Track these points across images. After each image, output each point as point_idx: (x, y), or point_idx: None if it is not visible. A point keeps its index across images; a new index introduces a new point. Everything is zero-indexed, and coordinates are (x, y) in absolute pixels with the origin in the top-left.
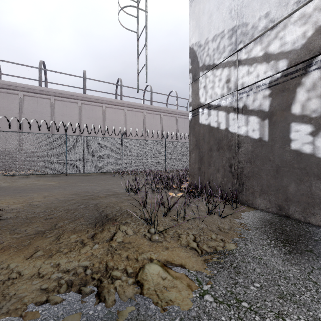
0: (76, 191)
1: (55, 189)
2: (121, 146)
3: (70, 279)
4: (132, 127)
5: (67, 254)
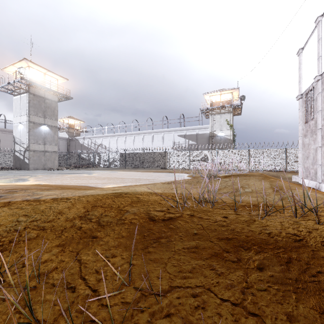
0: None
1: None
2: None
3: None
4: None
5: None
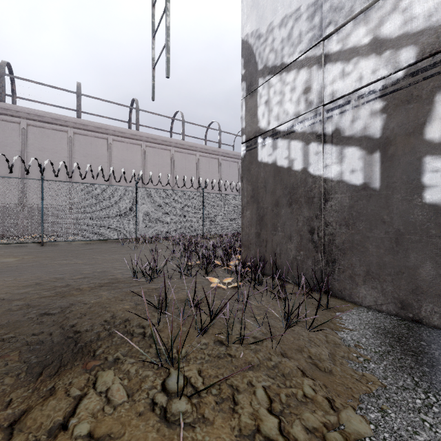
0: (39, 279)
1: (4, 273)
2: (136, 198)
3: None
4: (153, 172)
5: None
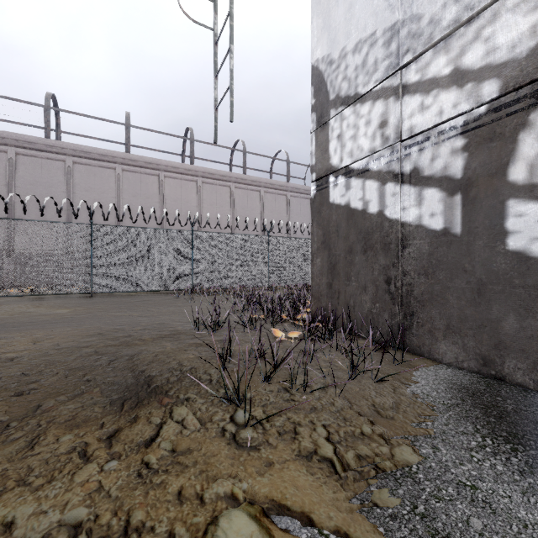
0: (100, 329)
1: (63, 323)
2: (191, 244)
3: None
4: (210, 212)
5: (42, 488)
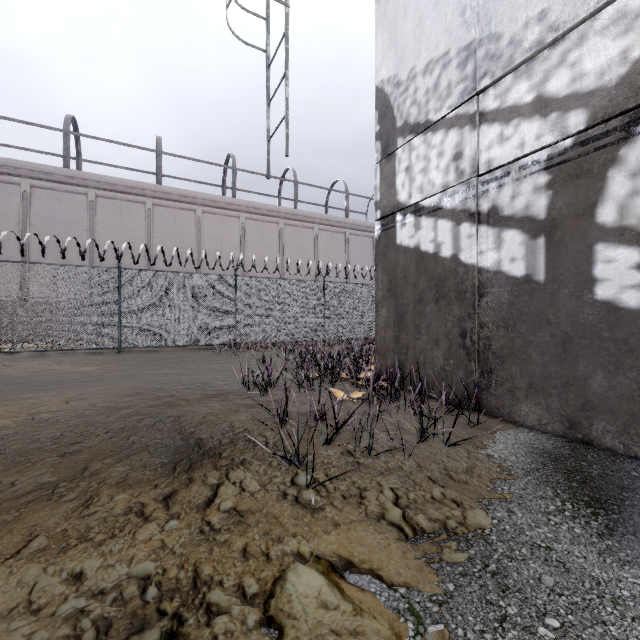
0: (137, 388)
1: (93, 382)
2: (234, 291)
3: (106, 617)
4: (256, 253)
5: (105, 544)
